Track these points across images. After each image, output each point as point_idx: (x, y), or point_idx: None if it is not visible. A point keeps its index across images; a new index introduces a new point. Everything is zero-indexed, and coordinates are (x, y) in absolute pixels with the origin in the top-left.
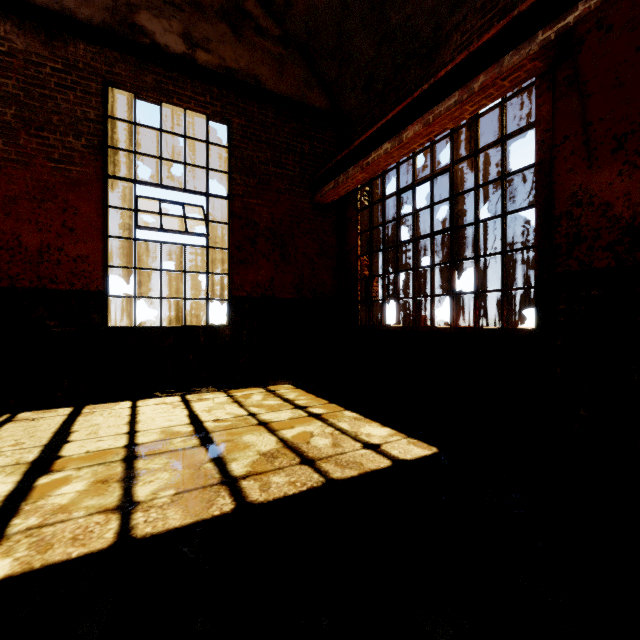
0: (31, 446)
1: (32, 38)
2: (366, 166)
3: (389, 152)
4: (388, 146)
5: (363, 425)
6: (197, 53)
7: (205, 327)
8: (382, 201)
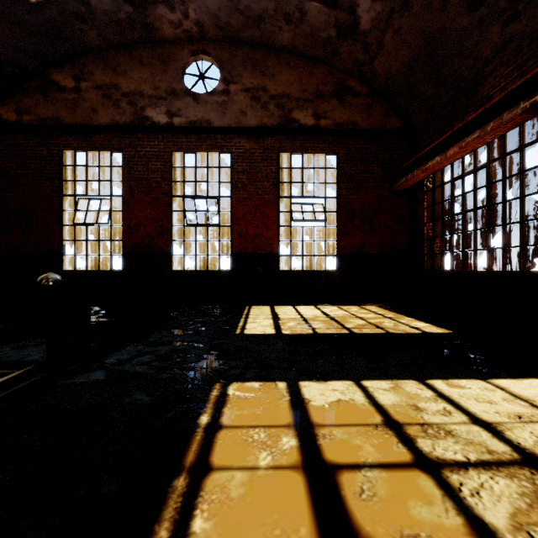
0: (267, 314)
1: (252, 142)
2: (425, 170)
3: (439, 162)
4: (438, 159)
5: (414, 322)
6: (320, 122)
7: (324, 271)
8: (441, 186)
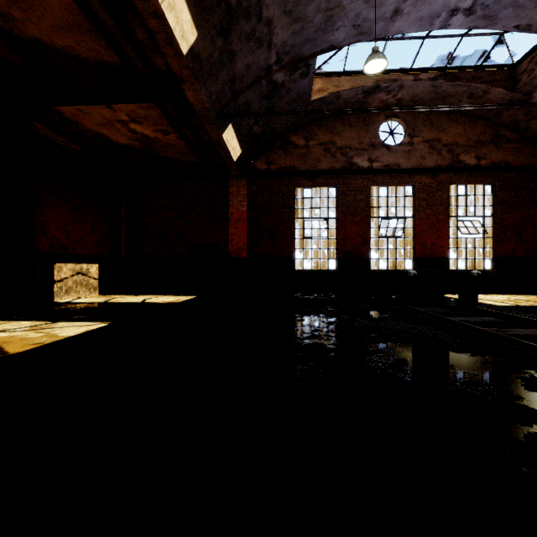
0: None
1: (429, 178)
2: None
3: None
4: None
5: None
6: (480, 162)
7: (484, 270)
8: None
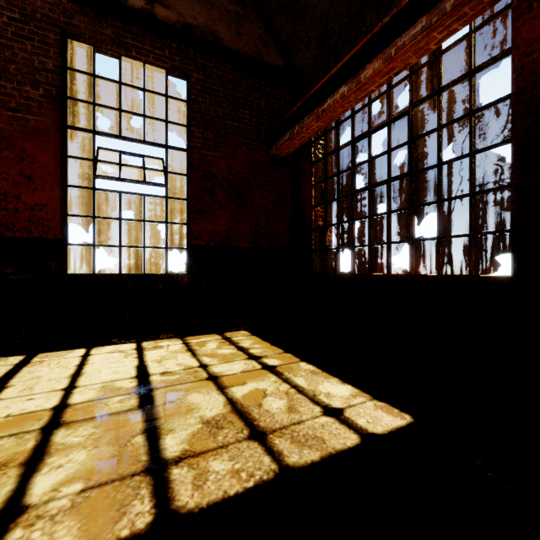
0: None
1: None
2: (321, 113)
3: (346, 95)
4: (345, 89)
5: (321, 381)
6: (156, 8)
7: (164, 275)
8: (336, 151)
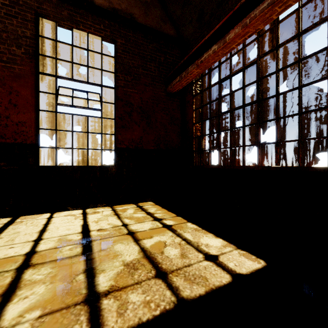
0: None
1: None
2: (200, 63)
3: (216, 51)
4: (215, 47)
5: (202, 236)
6: None
7: (100, 166)
8: (209, 88)
